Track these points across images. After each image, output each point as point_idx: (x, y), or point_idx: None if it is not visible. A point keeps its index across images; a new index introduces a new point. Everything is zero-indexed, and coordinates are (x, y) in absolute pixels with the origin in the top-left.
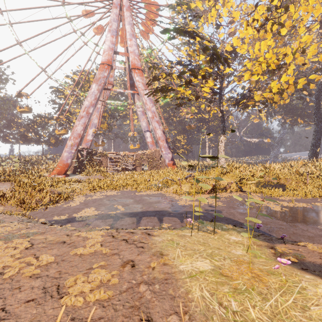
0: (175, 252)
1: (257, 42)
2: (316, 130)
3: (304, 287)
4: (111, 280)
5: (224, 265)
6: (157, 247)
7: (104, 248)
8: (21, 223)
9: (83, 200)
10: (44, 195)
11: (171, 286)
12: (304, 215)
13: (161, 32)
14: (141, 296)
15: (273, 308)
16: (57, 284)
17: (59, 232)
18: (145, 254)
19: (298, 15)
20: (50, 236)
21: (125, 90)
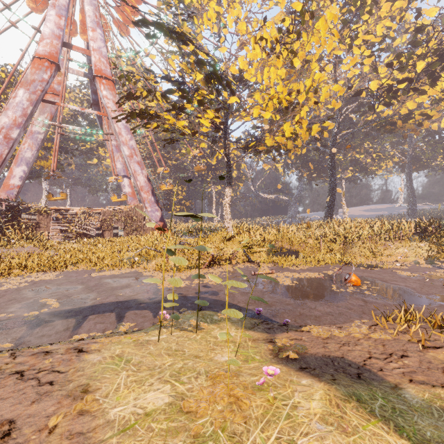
0: (115, 380)
1: (266, 68)
2: (331, 187)
3: (296, 403)
4: None
5: (191, 391)
6: (83, 377)
7: None
8: None
9: None
10: None
11: None
12: (314, 288)
13: (135, 23)
14: None
15: None
16: None
17: None
18: (50, 397)
19: (311, 46)
20: None
21: (83, 109)
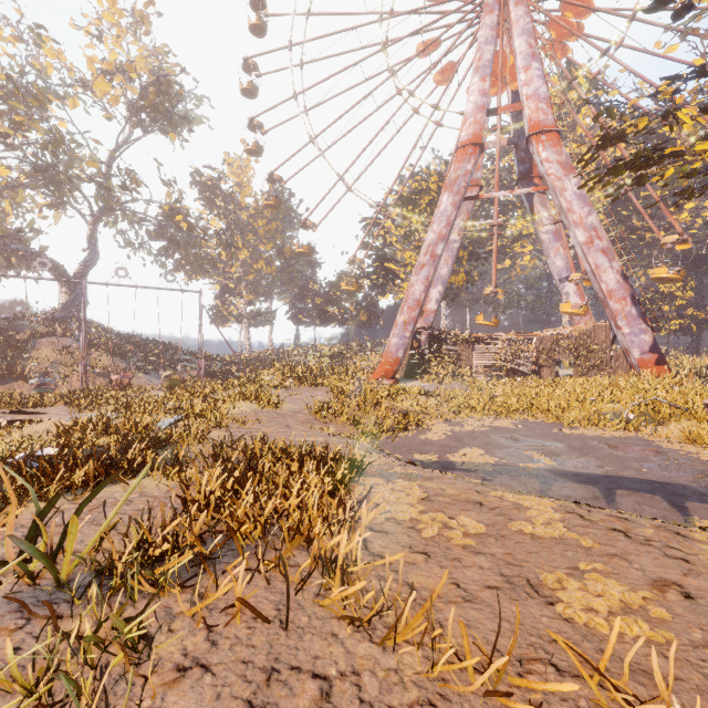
0: None
1: None
2: None
3: None
4: (649, 608)
5: None
6: None
7: (577, 535)
8: (381, 455)
9: (449, 432)
10: (383, 414)
11: None
12: None
13: (647, 12)
14: None
15: None
16: (522, 576)
17: (456, 483)
18: (707, 579)
19: None
20: (445, 486)
21: (511, 191)
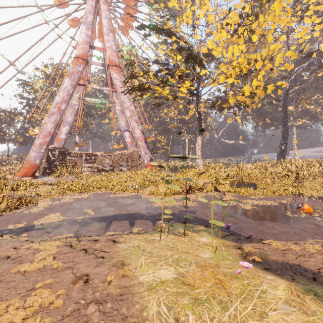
0: (138, 260)
1: (230, 46)
2: (283, 133)
3: (264, 289)
4: (54, 302)
5: (188, 272)
6: (120, 256)
7: (56, 261)
8: None
9: (48, 205)
10: None
11: (125, 302)
12: (271, 213)
13: (137, 28)
14: (87, 319)
15: (231, 319)
16: None
17: (6, 244)
18: (104, 265)
19: (267, 24)
20: None
21: (101, 87)
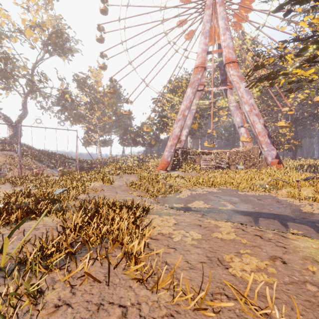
0: None
1: None
2: None
3: None
4: (268, 268)
5: None
6: (305, 252)
7: (240, 238)
8: (158, 205)
9: (189, 194)
10: (160, 186)
11: None
12: None
13: (273, 12)
14: (314, 294)
15: None
16: (215, 256)
17: (190, 216)
18: (292, 255)
19: None
20: (185, 218)
21: (217, 88)
